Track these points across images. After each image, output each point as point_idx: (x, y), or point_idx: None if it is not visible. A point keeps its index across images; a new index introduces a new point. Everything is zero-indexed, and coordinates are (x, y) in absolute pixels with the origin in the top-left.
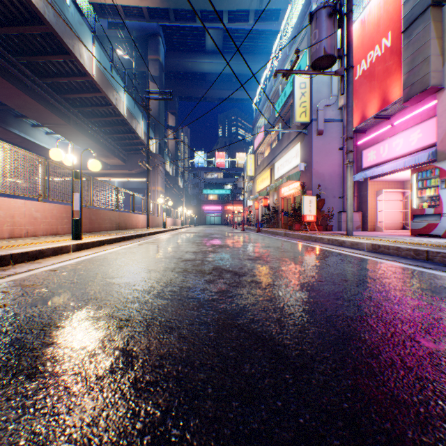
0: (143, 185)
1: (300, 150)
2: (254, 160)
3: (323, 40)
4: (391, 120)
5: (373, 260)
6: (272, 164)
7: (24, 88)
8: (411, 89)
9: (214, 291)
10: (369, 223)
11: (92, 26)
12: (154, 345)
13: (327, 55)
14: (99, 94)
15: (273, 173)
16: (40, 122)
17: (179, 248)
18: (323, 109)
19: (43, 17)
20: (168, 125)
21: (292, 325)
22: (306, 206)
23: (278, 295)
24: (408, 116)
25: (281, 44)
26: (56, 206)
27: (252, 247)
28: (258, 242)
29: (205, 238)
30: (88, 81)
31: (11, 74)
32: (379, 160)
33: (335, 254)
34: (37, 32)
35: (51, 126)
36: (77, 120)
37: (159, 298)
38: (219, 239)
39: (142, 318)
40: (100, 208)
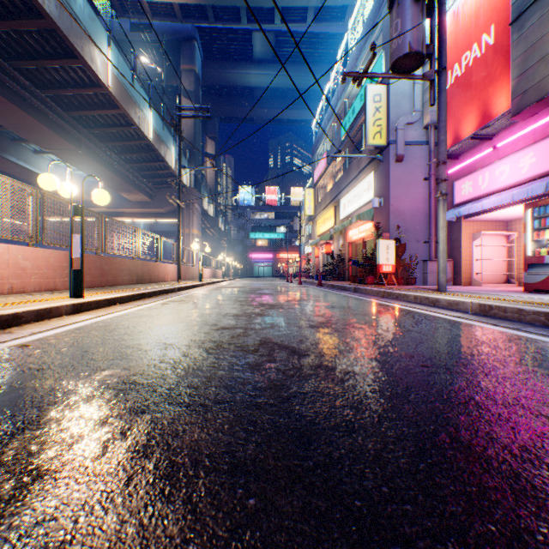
0: (175, 228)
1: (374, 181)
2: (314, 196)
3: (408, 31)
4: (494, 141)
5: (487, 328)
6: (337, 200)
7: (19, 102)
8: (523, 98)
9: (260, 387)
10: (463, 275)
11: (107, 23)
12: (126, 544)
13: (413, 52)
14: (117, 111)
15: (338, 211)
16: (42, 147)
17: (215, 309)
18: (403, 128)
19: (41, 7)
20: (207, 152)
21: (407, 472)
22: (382, 253)
23: (366, 396)
24: (517, 135)
25: (349, 47)
26: (54, 253)
27: (314, 308)
28: (321, 301)
29: (252, 295)
30: (103, 94)
31: (3, 84)
32: (477, 193)
33: (430, 317)
34: (34, 28)
35: (57, 152)
36: (89, 145)
37: (167, 402)
38: (270, 296)
39: (126, 452)
40: (121, 256)
